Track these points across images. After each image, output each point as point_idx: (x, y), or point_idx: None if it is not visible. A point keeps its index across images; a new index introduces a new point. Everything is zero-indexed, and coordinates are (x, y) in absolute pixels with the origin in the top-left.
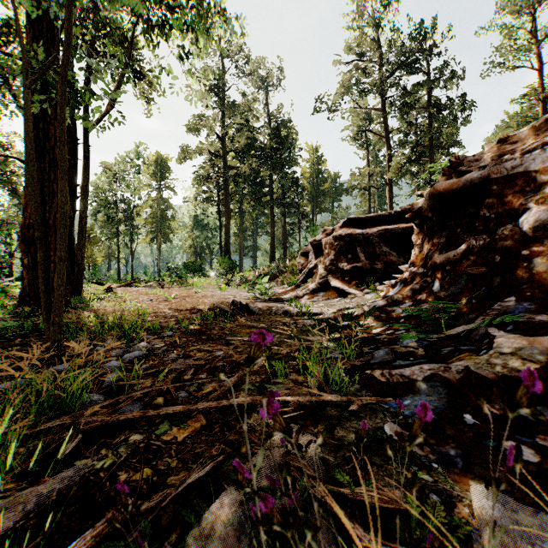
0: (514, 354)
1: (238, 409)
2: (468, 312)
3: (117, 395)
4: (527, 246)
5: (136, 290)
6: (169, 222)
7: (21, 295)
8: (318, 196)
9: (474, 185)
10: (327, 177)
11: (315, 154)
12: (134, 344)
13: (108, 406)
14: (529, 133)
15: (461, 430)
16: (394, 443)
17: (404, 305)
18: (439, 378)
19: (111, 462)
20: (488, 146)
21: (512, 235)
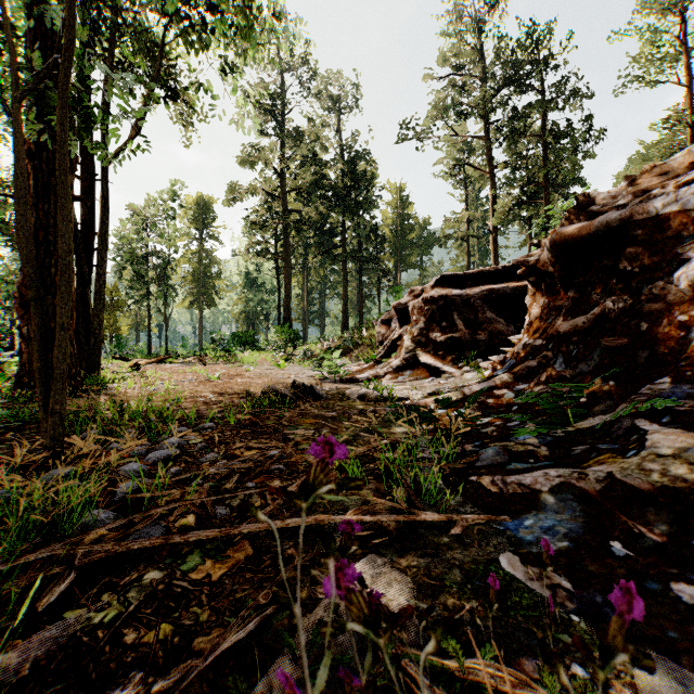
0: (676, 457)
1: (297, 532)
2: (605, 397)
3: (134, 511)
4: (685, 309)
5: (171, 368)
6: (214, 281)
7: (19, 375)
8: (403, 248)
9: (611, 229)
10: (414, 224)
11: (399, 195)
12: (162, 439)
13: (119, 528)
14: (684, 160)
15: (609, 564)
16: (514, 583)
17: (517, 387)
18: (572, 488)
19: (115, 614)
20: (628, 179)
21: (664, 296)
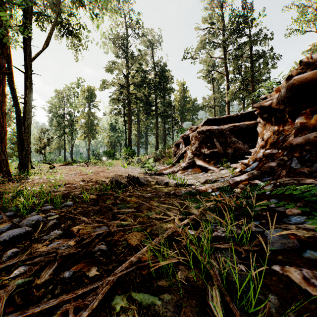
0: None
1: None
2: None
3: None
4: None
5: (70, 167)
6: (95, 127)
7: None
8: (184, 112)
9: None
10: (189, 100)
11: (182, 86)
12: (31, 215)
13: None
14: None
15: None
16: None
17: (264, 179)
18: None
19: None
20: None
21: None
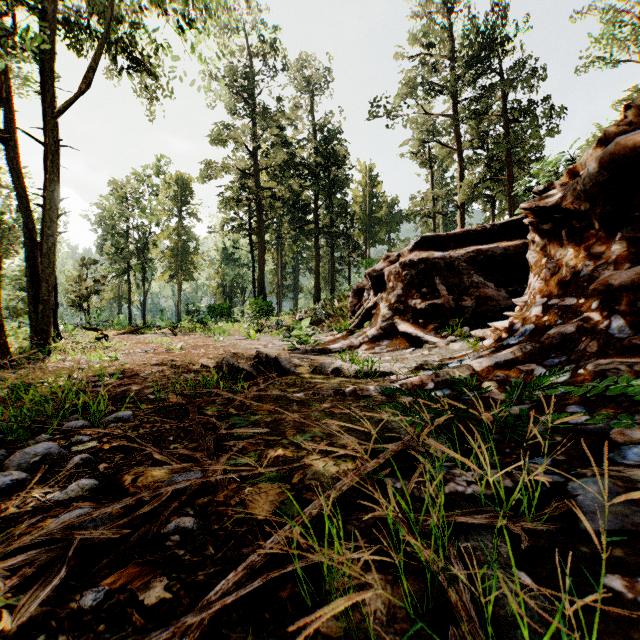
0: None
1: None
2: None
3: None
4: None
5: (139, 338)
6: (192, 256)
7: None
8: (373, 225)
9: None
10: (383, 202)
11: (369, 174)
12: (35, 442)
13: None
14: None
15: None
16: None
17: (549, 361)
18: None
19: None
20: None
21: None
